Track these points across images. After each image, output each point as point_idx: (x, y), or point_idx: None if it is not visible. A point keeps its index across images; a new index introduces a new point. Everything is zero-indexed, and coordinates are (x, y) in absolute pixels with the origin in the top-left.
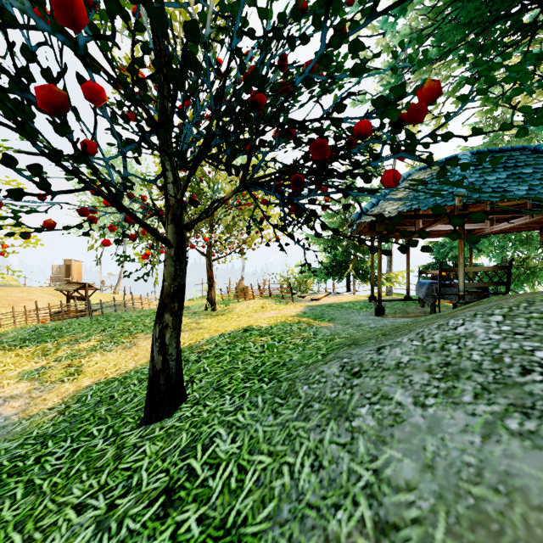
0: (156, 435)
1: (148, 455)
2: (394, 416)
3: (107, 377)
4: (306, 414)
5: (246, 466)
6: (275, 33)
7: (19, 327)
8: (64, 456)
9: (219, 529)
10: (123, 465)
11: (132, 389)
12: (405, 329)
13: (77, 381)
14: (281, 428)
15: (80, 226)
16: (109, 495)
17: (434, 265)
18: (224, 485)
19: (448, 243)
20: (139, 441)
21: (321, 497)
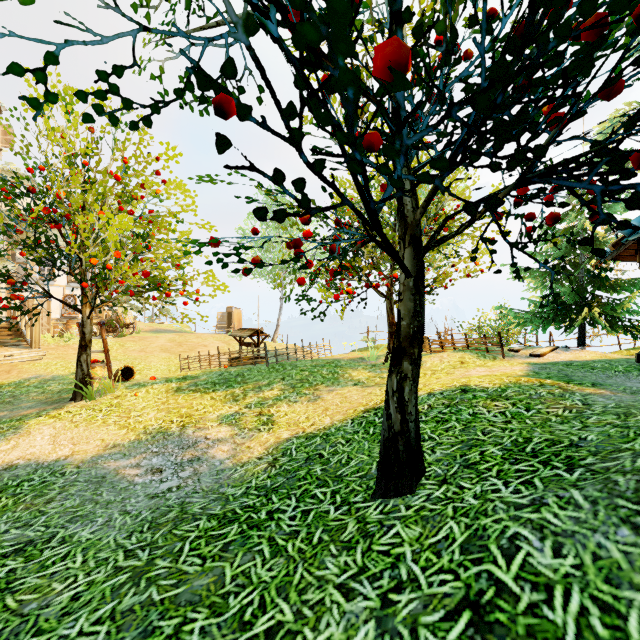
0: (405, 515)
1: (405, 540)
2: None
3: (305, 432)
4: None
5: (614, 604)
6: None
7: (207, 371)
8: (296, 517)
9: None
10: (377, 546)
11: (342, 449)
12: None
13: (274, 431)
14: None
15: (297, 259)
16: (376, 584)
17: None
18: (580, 626)
19: None
20: (384, 518)
21: None
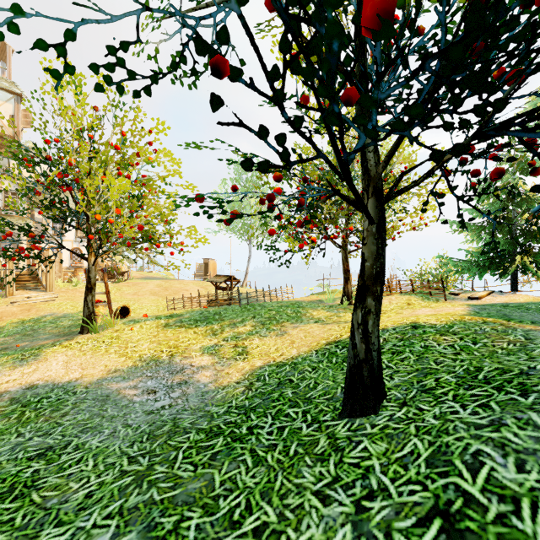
0: (371, 433)
1: (373, 454)
2: None
3: (275, 361)
4: None
5: None
6: None
7: (189, 310)
8: (273, 433)
9: None
10: (348, 459)
11: (309, 375)
12: None
13: (248, 360)
14: None
15: (271, 211)
16: (349, 492)
17: None
18: None
19: None
20: (352, 435)
21: None
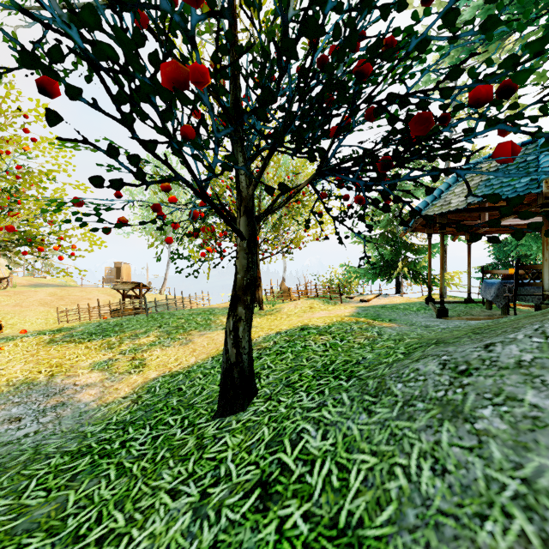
0: (234, 428)
1: (230, 446)
2: (532, 419)
3: (171, 371)
4: (409, 413)
5: (346, 464)
6: (366, 4)
7: (85, 323)
8: (146, 443)
9: (330, 528)
10: (207, 455)
11: (198, 382)
12: (502, 327)
13: (143, 373)
14: (380, 426)
15: (154, 221)
16: (199, 484)
17: (495, 266)
18: (325, 483)
19: (513, 241)
20: (218, 433)
21: (456, 505)
